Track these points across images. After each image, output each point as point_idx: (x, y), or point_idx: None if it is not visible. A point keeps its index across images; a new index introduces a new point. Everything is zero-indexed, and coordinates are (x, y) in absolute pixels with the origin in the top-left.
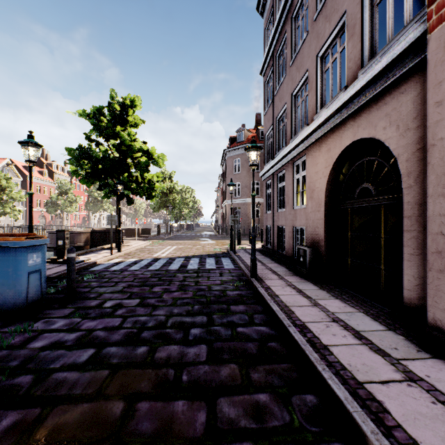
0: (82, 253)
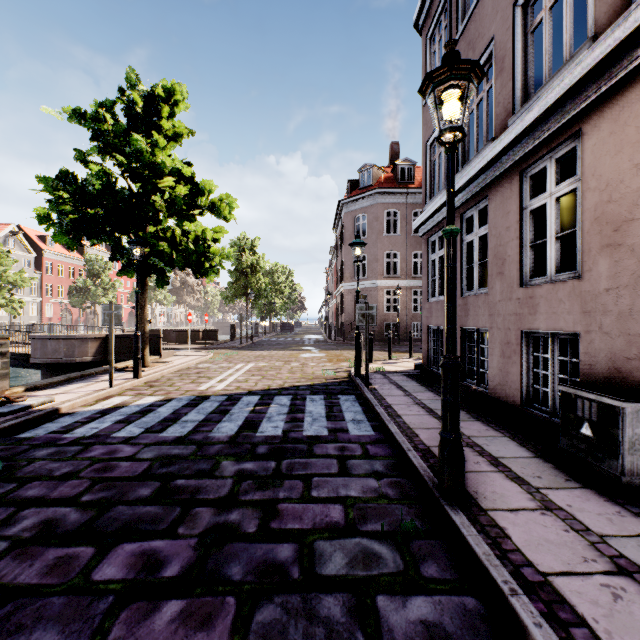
0: (58, 382)
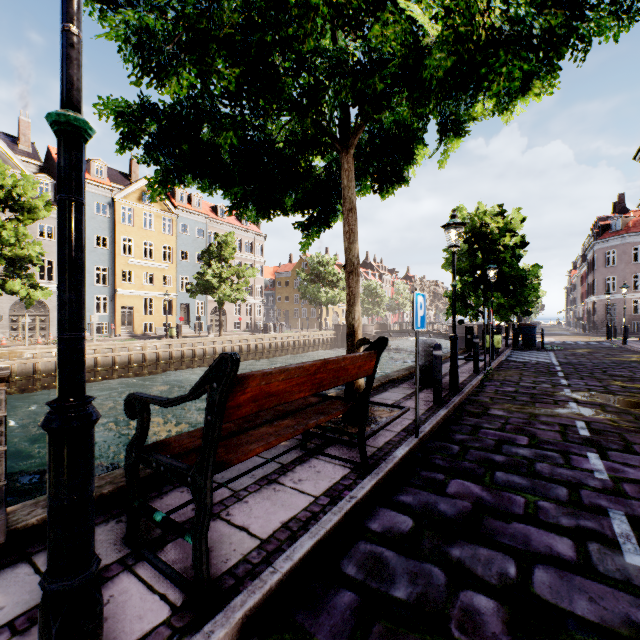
0: None
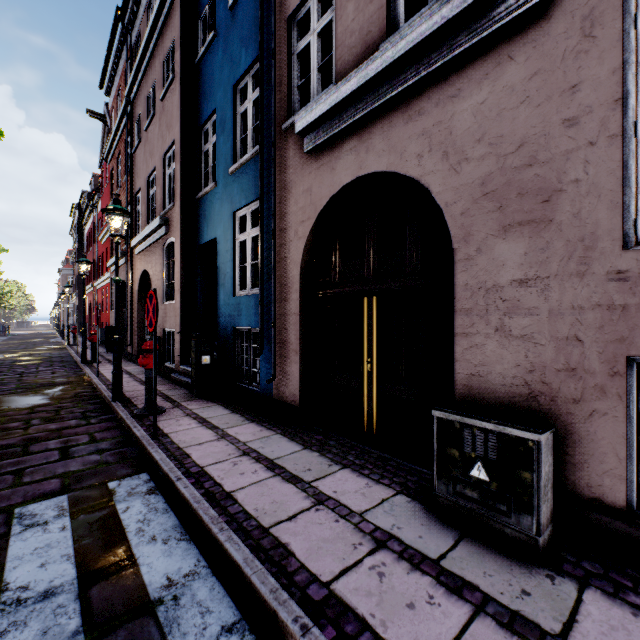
0: None
